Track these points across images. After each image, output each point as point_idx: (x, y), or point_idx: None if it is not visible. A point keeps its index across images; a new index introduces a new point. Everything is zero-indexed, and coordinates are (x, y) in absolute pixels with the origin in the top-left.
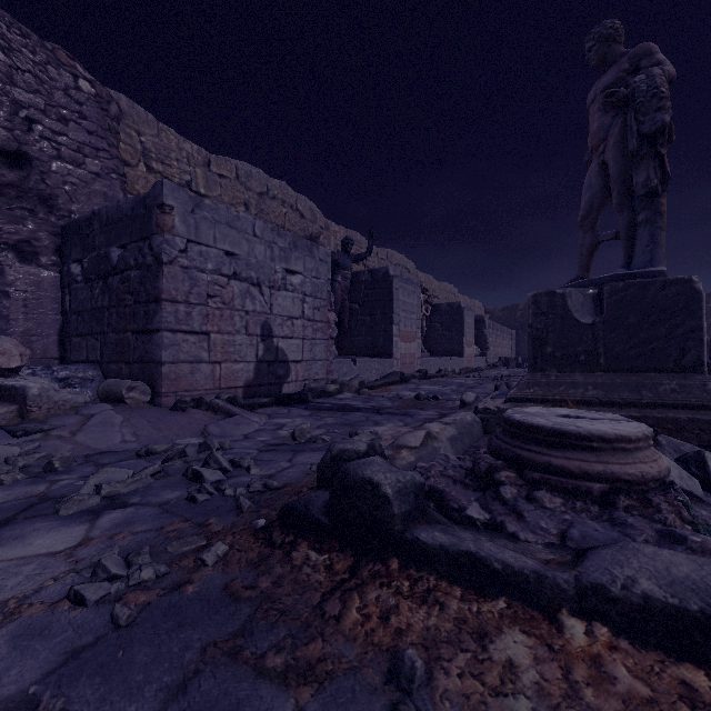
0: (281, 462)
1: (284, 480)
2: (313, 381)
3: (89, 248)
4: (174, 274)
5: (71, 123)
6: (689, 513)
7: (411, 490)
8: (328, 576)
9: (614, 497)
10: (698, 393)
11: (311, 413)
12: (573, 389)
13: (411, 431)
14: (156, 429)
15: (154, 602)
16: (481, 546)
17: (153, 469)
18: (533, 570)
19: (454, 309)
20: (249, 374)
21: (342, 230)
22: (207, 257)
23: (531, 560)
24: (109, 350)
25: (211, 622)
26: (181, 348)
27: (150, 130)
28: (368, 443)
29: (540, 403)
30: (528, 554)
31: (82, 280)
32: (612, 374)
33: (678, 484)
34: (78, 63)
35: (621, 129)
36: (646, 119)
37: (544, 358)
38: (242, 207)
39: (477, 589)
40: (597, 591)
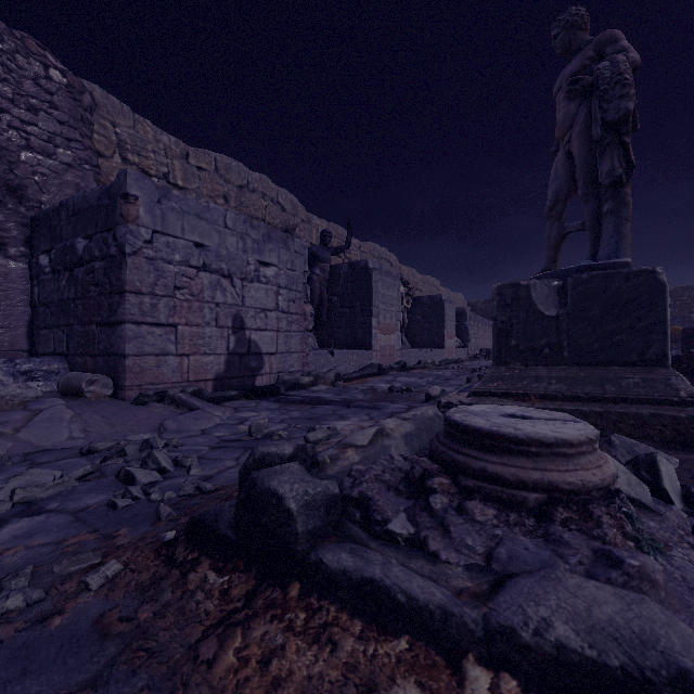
0: (227, 461)
1: (222, 482)
2: (289, 373)
3: (57, 239)
4: (139, 266)
5: (41, 113)
6: (633, 527)
7: (322, 503)
8: (221, 603)
9: (552, 508)
10: (661, 388)
11: (279, 407)
12: (537, 383)
13: (363, 428)
14: (108, 424)
15: (9, 640)
16: (389, 571)
17: (84, 470)
18: (439, 605)
19: (436, 301)
20: (219, 367)
21: (324, 223)
22: (174, 248)
23: (441, 590)
24: (75, 342)
25: (64, 667)
26: (146, 340)
27: (125, 121)
28: (297, 445)
29: (503, 398)
30: (443, 581)
31: (50, 271)
32: (576, 368)
33: (625, 492)
34: (49, 53)
35: (586, 118)
36: (610, 107)
37: (509, 351)
38: (221, 199)
39: (380, 624)
40: (506, 635)
